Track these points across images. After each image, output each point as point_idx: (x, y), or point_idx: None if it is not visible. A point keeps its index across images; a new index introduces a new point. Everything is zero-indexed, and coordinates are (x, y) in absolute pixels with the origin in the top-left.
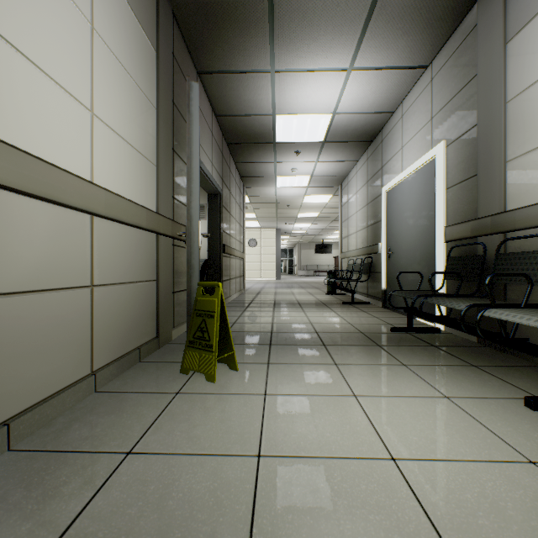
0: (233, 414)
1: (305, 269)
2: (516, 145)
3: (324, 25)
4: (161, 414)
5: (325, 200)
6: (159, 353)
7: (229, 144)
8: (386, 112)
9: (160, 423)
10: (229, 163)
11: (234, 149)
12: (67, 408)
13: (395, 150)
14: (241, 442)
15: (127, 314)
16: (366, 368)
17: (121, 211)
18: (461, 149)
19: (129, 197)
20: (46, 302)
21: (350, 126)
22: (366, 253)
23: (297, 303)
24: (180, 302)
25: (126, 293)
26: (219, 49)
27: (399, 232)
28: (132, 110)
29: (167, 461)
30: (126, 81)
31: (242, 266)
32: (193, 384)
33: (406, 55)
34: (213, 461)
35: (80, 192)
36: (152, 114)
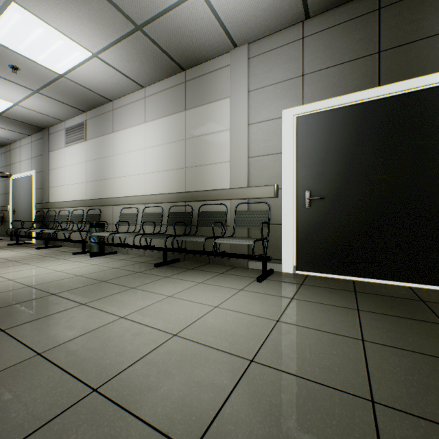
0: None
1: None
2: (51, 184)
3: None
4: None
5: None
6: None
7: None
8: (12, 140)
9: None
10: None
11: None
12: None
13: (18, 160)
14: None
15: None
16: None
17: None
18: (40, 176)
19: None
20: None
21: None
22: (0, 210)
23: None
24: None
25: None
26: None
27: (20, 202)
28: None
29: None
30: None
31: None
32: None
33: (18, 130)
34: None
35: None
36: None
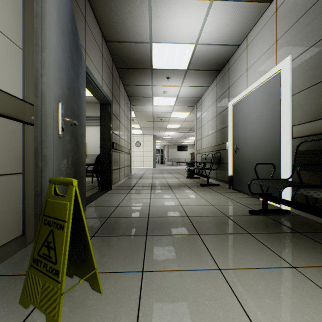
0: None
1: (171, 161)
2: None
3: None
4: None
5: (185, 116)
6: (20, 255)
7: (118, 68)
8: (234, 45)
9: None
10: (119, 84)
11: (122, 73)
12: None
13: (240, 73)
14: None
15: None
16: (257, 277)
17: None
18: (309, 59)
19: None
20: None
21: (207, 56)
22: (216, 150)
23: (168, 185)
24: None
25: None
26: None
27: (245, 133)
28: None
29: None
30: None
31: (129, 159)
32: None
33: None
34: None
35: None
36: None
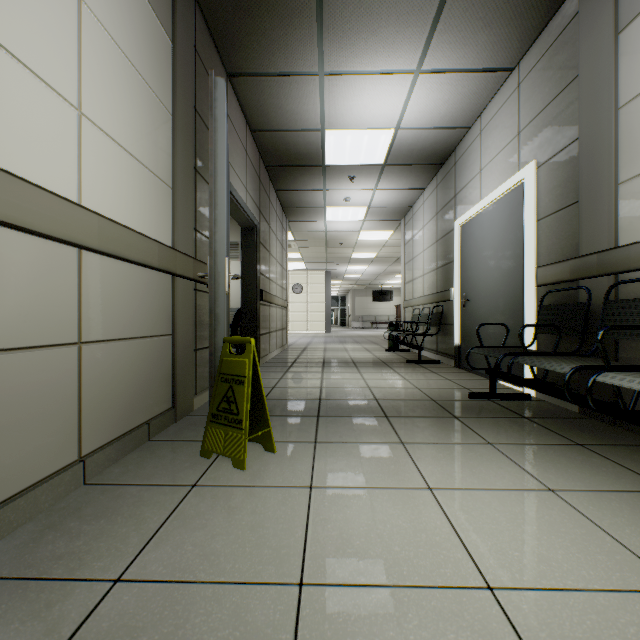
0: (267, 516)
1: (360, 320)
2: (631, 163)
3: (386, 14)
4: (169, 517)
5: (385, 237)
6: (175, 428)
7: (267, 166)
8: (460, 127)
9: (166, 531)
10: (269, 190)
11: (274, 173)
12: (41, 509)
13: (472, 174)
14: (277, 562)
15: (131, 379)
16: (442, 449)
17: (122, 244)
18: (557, 170)
19: (133, 227)
20: (9, 365)
21: (417, 145)
22: (435, 301)
23: (351, 361)
24: (204, 362)
25: (130, 352)
26: (254, 44)
27: (477, 275)
28: (138, 114)
29: (170, 595)
30: (130, 76)
31: (284, 317)
32: (216, 472)
33: (487, 54)
34: (236, 593)
35: (60, 217)
36: (166, 122)
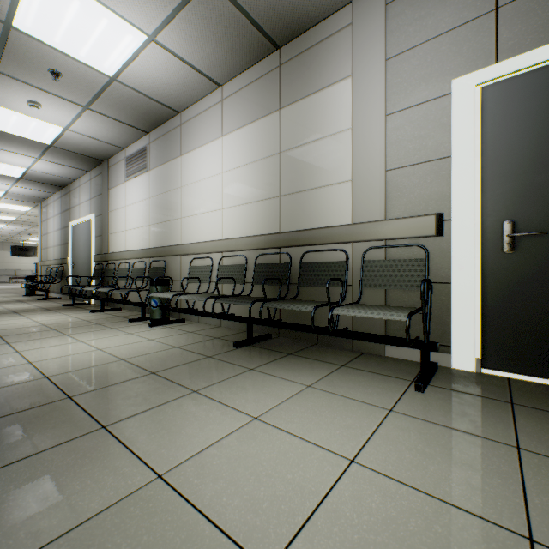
0: None
1: None
2: (111, 230)
3: (18, 143)
4: None
5: (25, 209)
6: None
7: None
8: (71, 178)
9: None
10: None
11: None
12: None
13: (77, 203)
14: None
15: None
16: (39, 314)
17: None
18: (99, 221)
19: None
20: None
21: (44, 177)
22: (60, 263)
23: None
24: None
25: None
26: None
27: (79, 253)
28: None
29: None
30: None
31: None
32: None
33: (75, 165)
34: None
35: None
36: None
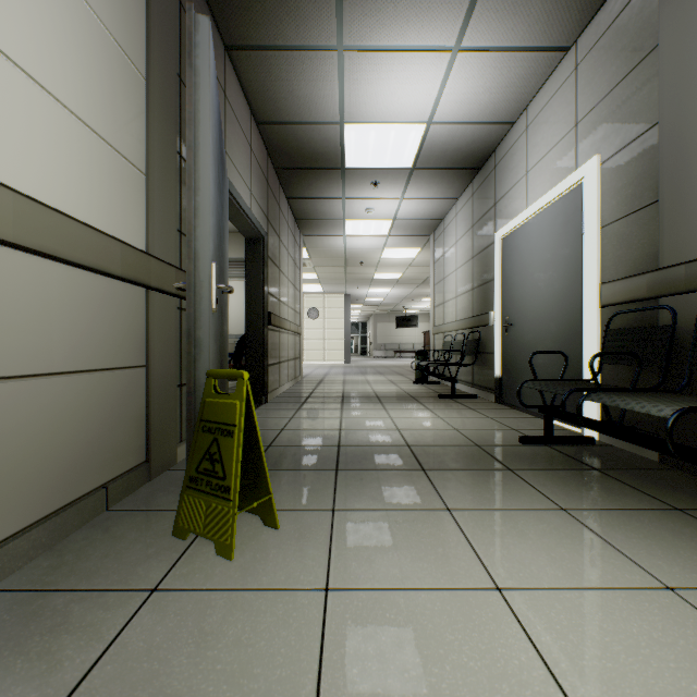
0: (257, 652)
1: (383, 348)
2: None
3: None
4: (102, 657)
5: (411, 255)
6: (147, 490)
7: (277, 168)
8: (503, 122)
9: (88, 691)
10: (279, 197)
11: (285, 177)
12: None
13: (516, 178)
14: None
15: (77, 429)
16: (503, 518)
17: (57, 238)
18: (627, 164)
19: (82, 218)
20: None
21: (451, 144)
22: (470, 326)
23: (374, 396)
24: None
25: (75, 391)
26: (258, 5)
27: (523, 295)
28: (90, 64)
29: None
30: (75, 7)
31: (298, 345)
32: (191, 565)
33: (540, 28)
34: None
35: None
36: (136, 85)
